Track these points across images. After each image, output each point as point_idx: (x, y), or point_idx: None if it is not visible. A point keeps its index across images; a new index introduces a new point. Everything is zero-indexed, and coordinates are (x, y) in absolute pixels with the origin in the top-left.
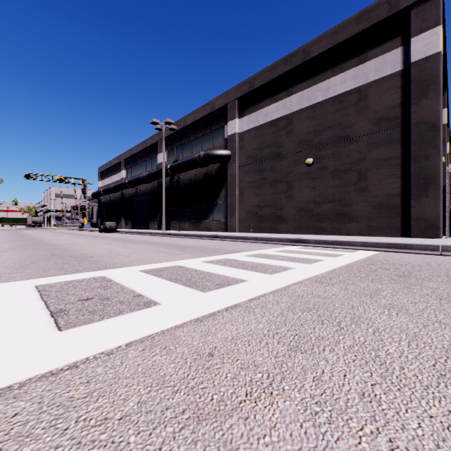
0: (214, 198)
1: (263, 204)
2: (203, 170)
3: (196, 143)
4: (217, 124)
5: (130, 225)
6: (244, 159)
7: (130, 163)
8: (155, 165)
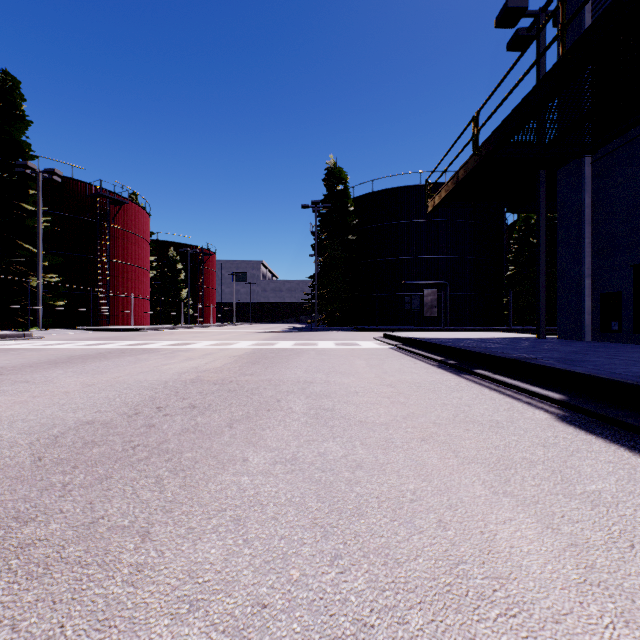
0: None
1: None
2: None
3: None
4: None
5: None
6: None
7: None
8: None
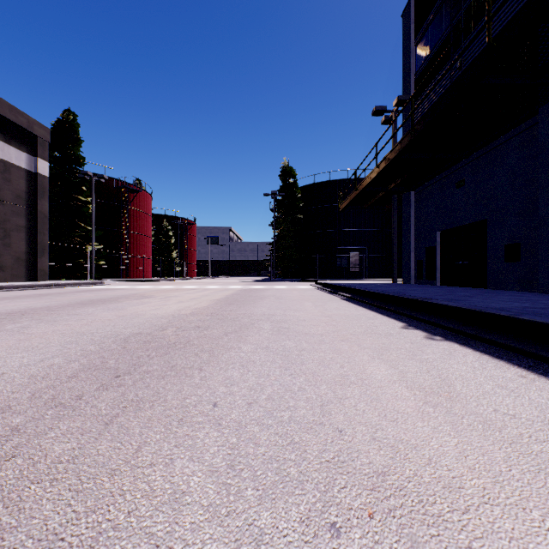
0: None
1: None
2: None
3: None
4: None
5: None
6: None
7: None
8: None
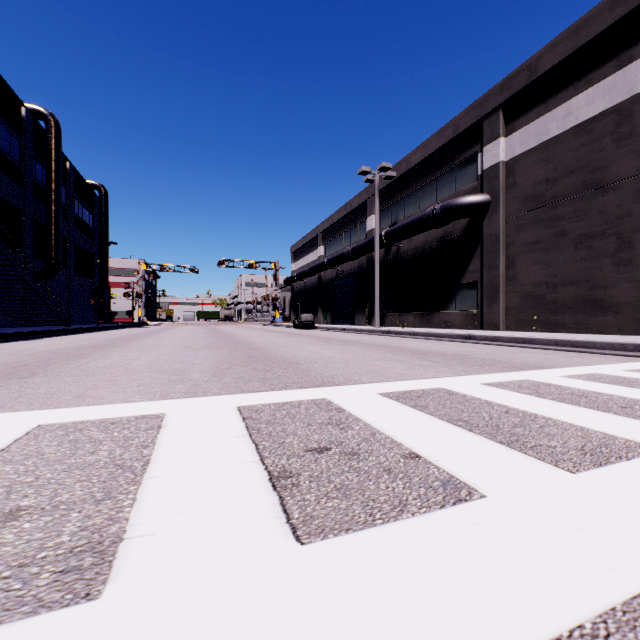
0: (457, 275)
1: (557, 279)
2: (437, 232)
3: (425, 192)
4: (463, 155)
5: (328, 320)
6: (515, 205)
7: (329, 235)
8: (362, 234)
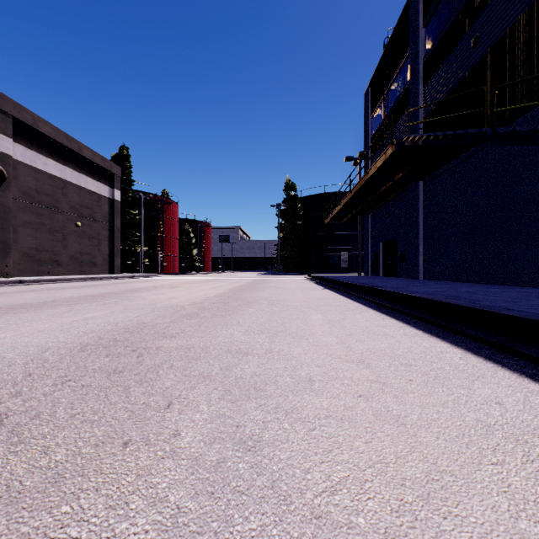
0: None
1: (42, 248)
2: None
3: None
4: None
5: None
6: (19, 192)
7: None
8: None
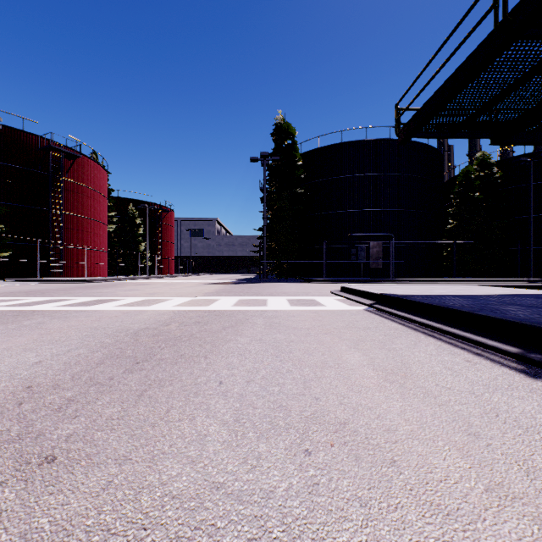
0: None
1: None
2: None
3: None
4: None
5: None
6: None
7: None
8: None
